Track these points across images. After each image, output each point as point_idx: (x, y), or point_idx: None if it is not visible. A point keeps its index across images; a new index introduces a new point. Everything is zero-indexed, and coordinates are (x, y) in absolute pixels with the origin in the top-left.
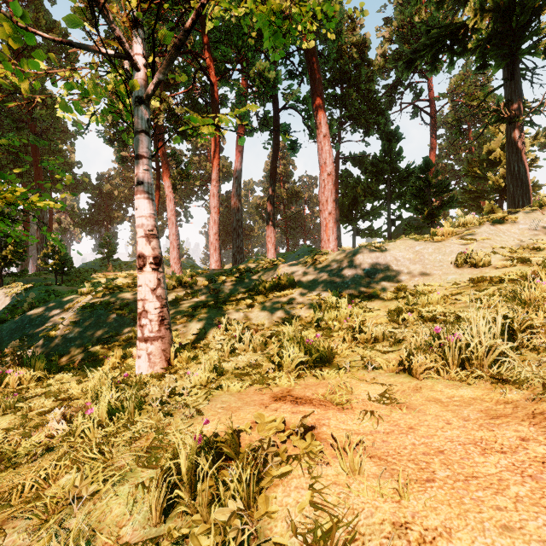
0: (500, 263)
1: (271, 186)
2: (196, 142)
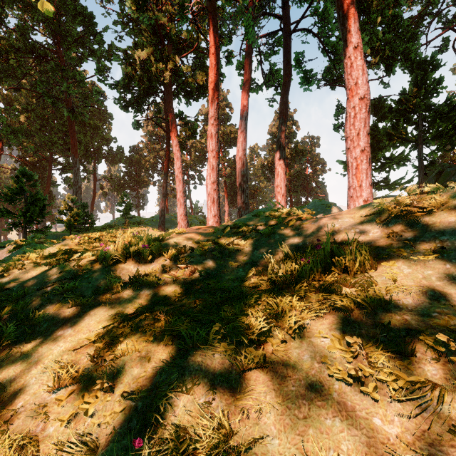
0: None
1: (281, 125)
2: (208, 113)
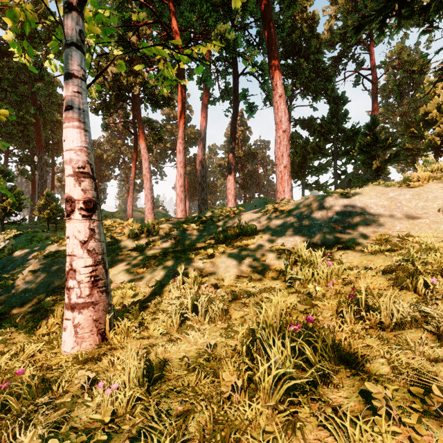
0: None
1: (231, 144)
2: (169, 113)
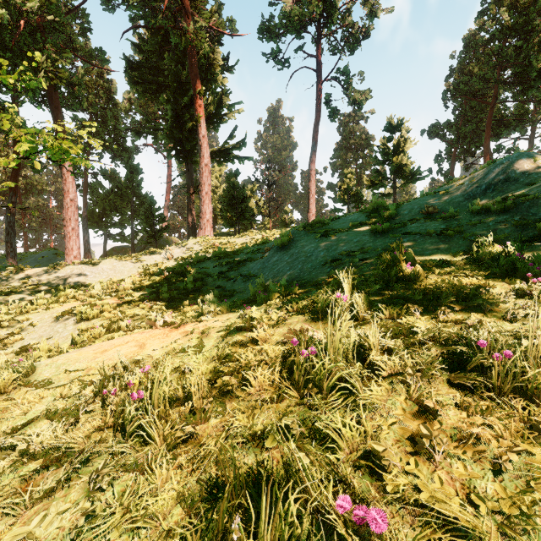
0: (140, 271)
1: (12, 198)
2: None
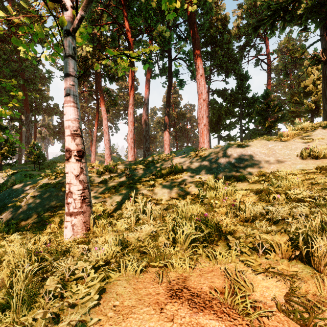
0: None
1: (167, 108)
2: (122, 84)
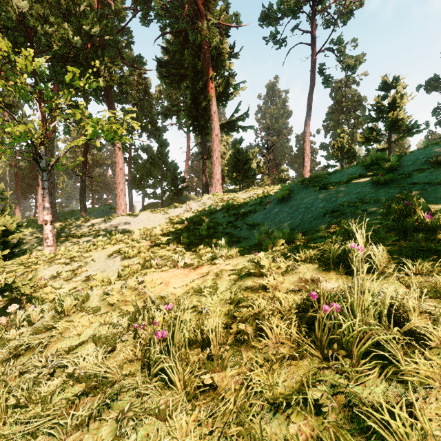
0: (167, 221)
1: (83, 169)
2: None
